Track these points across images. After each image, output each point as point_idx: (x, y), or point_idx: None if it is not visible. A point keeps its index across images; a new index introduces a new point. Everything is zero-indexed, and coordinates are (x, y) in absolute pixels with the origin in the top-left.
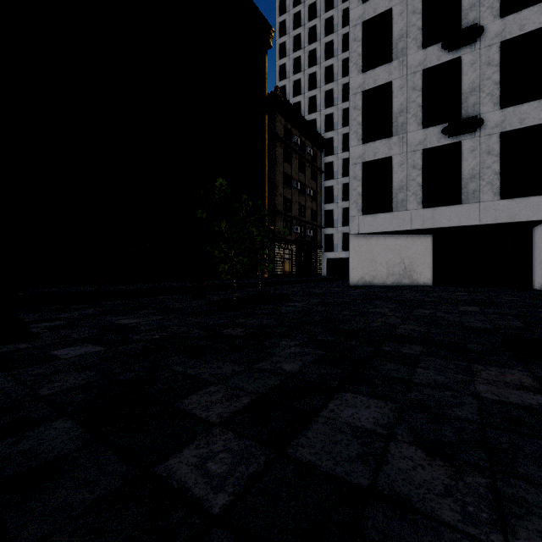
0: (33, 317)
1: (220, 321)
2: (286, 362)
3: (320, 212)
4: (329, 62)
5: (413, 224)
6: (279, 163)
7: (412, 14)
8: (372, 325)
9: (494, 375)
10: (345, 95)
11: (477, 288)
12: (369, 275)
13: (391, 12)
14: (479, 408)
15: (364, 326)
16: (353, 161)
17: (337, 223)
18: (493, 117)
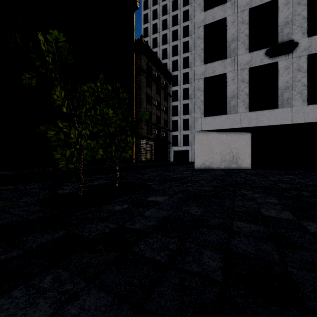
0: None
1: None
2: None
3: (169, 121)
4: (174, 27)
5: (242, 124)
6: (143, 87)
7: None
8: None
9: None
10: (184, 49)
11: (285, 170)
12: (208, 161)
13: None
14: None
15: None
16: (197, 77)
17: (180, 129)
18: (302, 43)
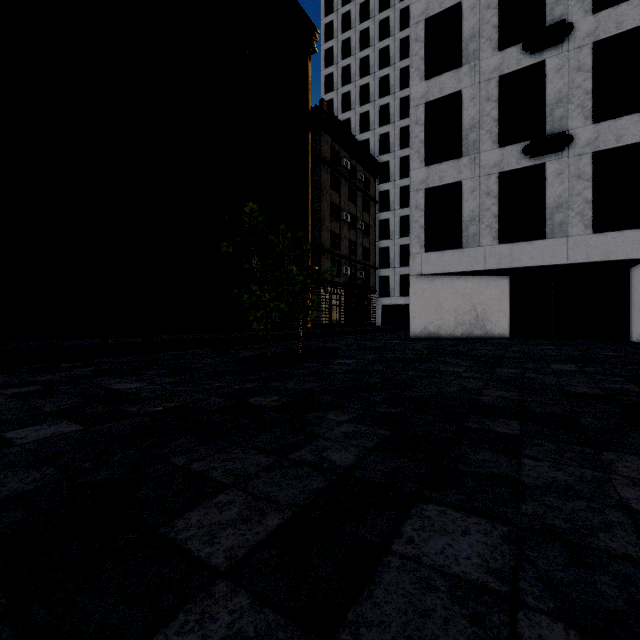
0: (3, 380)
1: (248, 385)
2: (336, 449)
3: (374, 249)
4: (384, 71)
5: (487, 264)
6: (325, 191)
7: (486, 9)
8: (446, 390)
9: (637, 470)
10: (403, 111)
11: (564, 340)
12: (434, 325)
13: (461, 7)
14: (639, 533)
15: (437, 392)
16: (415, 187)
17: (394, 264)
18: (584, 133)
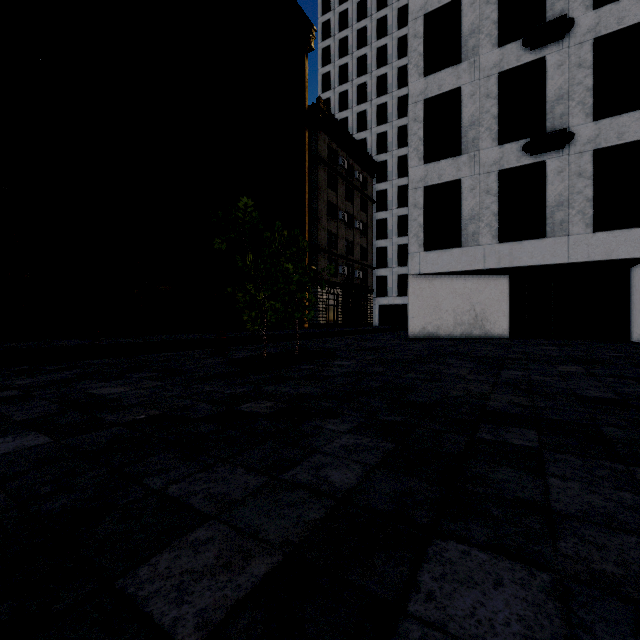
0: None
1: (241, 389)
2: (335, 467)
3: (371, 249)
4: (381, 70)
5: (487, 263)
6: (323, 190)
7: (486, 5)
8: (452, 395)
9: None
10: (400, 110)
11: (564, 341)
12: (433, 325)
13: (460, 2)
14: None
15: (442, 396)
16: (413, 185)
17: (391, 263)
18: (585, 131)
